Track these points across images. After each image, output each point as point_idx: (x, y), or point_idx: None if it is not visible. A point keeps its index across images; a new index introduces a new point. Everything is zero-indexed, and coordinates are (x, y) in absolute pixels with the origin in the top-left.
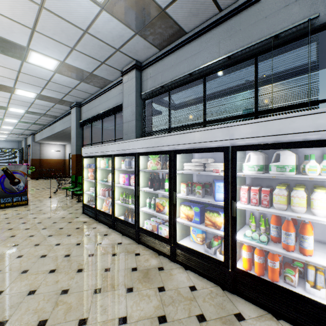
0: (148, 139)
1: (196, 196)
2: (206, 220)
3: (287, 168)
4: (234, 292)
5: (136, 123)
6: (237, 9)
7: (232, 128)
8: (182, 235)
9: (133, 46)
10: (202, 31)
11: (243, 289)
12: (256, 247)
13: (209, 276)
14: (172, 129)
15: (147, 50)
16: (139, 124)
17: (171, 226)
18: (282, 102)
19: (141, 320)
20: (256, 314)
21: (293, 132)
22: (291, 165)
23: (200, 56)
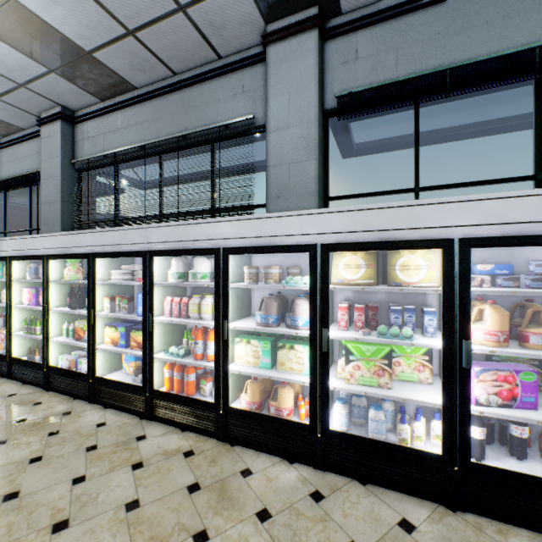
0: (61, 236)
1: (123, 313)
2: (132, 341)
3: (198, 275)
4: (151, 418)
5: (64, 206)
6: (192, 80)
7: (149, 230)
8: (112, 368)
9: (52, 86)
10: (156, 93)
11: (161, 412)
12: (177, 364)
13: (130, 409)
14: (118, 222)
15: (79, 96)
16: (71, 209)
17: (90, 356)
18: (229, 202)
19: (4, 466)
20: (163, 432)
21: (193, 239)
22: (202, 273)
23: (154, 125)
